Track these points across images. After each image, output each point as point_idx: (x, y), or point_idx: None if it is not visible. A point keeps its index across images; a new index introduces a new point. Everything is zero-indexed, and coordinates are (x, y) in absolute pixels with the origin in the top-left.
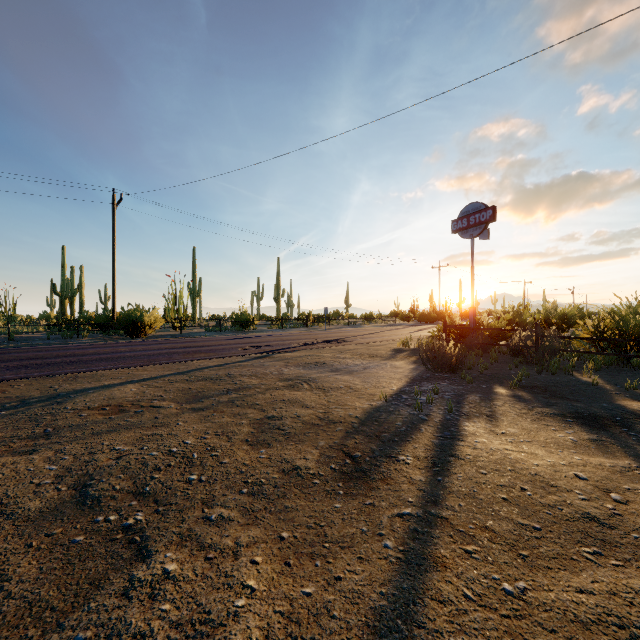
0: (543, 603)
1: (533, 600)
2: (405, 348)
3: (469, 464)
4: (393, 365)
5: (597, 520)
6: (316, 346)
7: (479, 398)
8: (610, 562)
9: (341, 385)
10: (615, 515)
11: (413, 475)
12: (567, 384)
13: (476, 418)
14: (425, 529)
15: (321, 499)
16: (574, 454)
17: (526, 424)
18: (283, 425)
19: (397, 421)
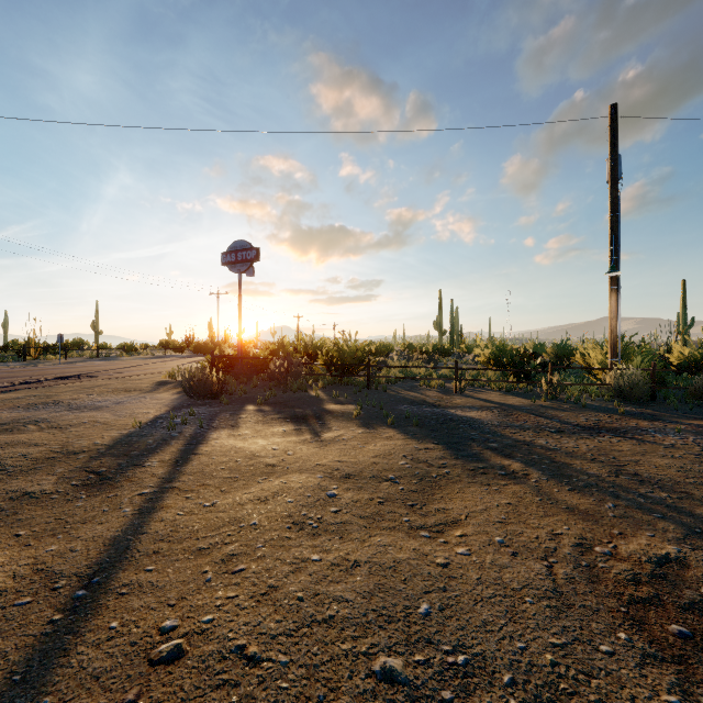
0: (224, 504)
1: (219, 504)
2: (172, 380)
3: (205, 456)
4: (154, 397)
5: (273, 465)
6: (45, 384)
7: (230, 414)
8: (269, 480)
9: (85, 421)
10: (284, 461)
11: (156, 471)
12: (301, 398)
13: (223, 429)
14: (159, 496)
15: (61, 506)
16: (280, 438)
17: (258, 427)
18: (3, 465)
19: (149, 441)
